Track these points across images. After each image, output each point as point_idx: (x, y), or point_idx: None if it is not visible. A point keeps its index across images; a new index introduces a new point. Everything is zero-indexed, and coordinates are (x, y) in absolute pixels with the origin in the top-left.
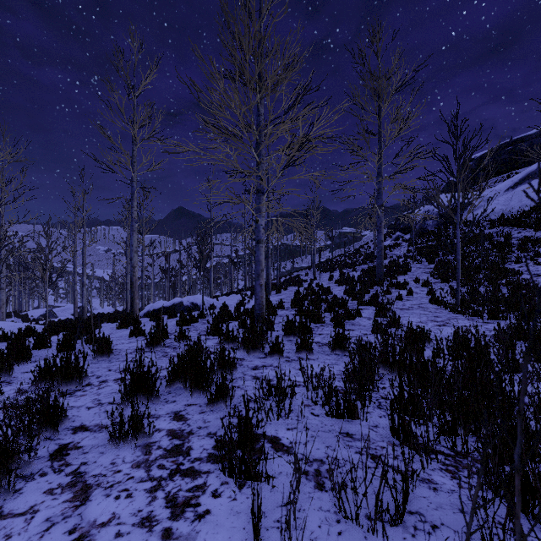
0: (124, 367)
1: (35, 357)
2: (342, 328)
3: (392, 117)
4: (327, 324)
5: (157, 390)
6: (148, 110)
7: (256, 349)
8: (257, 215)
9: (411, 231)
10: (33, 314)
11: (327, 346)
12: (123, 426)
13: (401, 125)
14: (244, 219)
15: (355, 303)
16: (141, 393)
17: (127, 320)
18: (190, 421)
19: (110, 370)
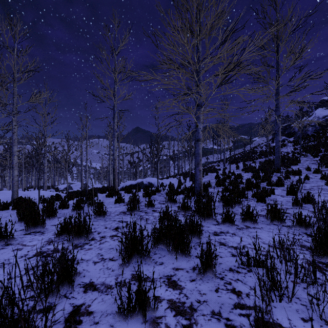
0: (115, 225)
1: (59, 214)
2: (274, 203)
3: (288, 52)
4: (250, 199)
5: (148, 253)
6: (123, 61)
7: (209, 217)
8: (197, 122)
9: (293, 135)
10: (60, 187)
11: (261, 216)
12: (131, 299)
13: (297, 56)
14: (177, 131)
15: (264, 184)
16: (134, 253)
17: (112, 192)
18: (185, 290)
19: (106, 228)
